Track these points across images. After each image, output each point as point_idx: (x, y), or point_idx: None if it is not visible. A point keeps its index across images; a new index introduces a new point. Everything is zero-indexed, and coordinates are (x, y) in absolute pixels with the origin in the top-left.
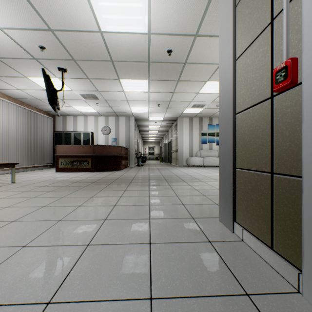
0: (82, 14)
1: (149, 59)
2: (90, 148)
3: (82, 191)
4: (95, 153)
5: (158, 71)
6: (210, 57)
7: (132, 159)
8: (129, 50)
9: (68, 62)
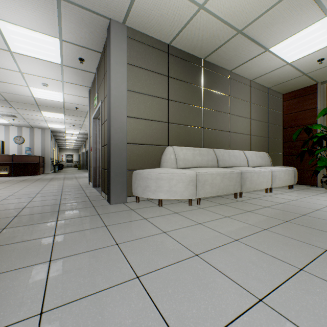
0: (24, 92)
1: (65, 108)
2: (9, 157)
3: (21, 183)
4: (14, 162)
5: (71, 112)
6: None
7: (48, 166)
8: (51, 104)
9: (0, 100)
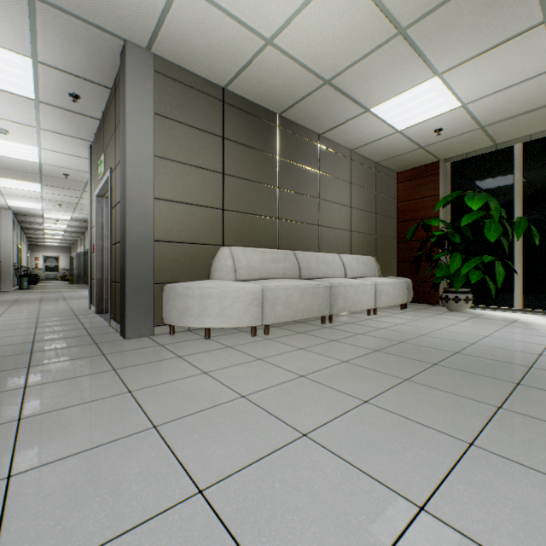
0: None
1: (42, 173)
2: None
3: None
4: None
5: (55, 182)
6: None
7: (8, 279)
8: (15, 165)
9: None
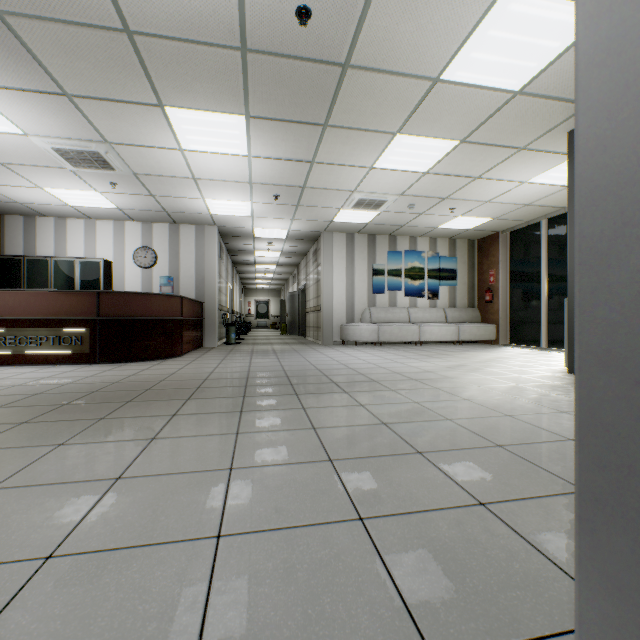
0: None
1: (245, 40)
2: (89, 299)
3: None
4: (103, 314)
5: (272, 89)
6: (415, 51)
7: (212, 329)
8: None
9: None
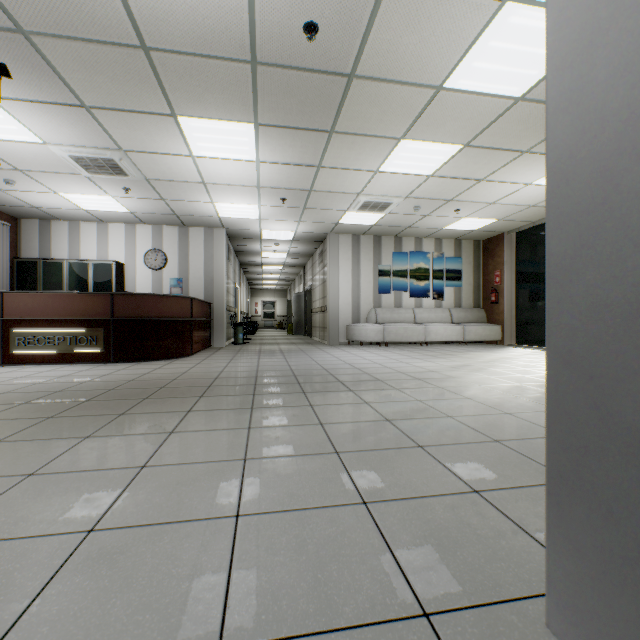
0: None
1: (255, 54)
2: (104, 301)
3: (17, 443)
4: (117, 315)
5: (281, 99)
6: (418, 61)
7: (220, 329)
8: (194, 11)
9: (3, 37)
